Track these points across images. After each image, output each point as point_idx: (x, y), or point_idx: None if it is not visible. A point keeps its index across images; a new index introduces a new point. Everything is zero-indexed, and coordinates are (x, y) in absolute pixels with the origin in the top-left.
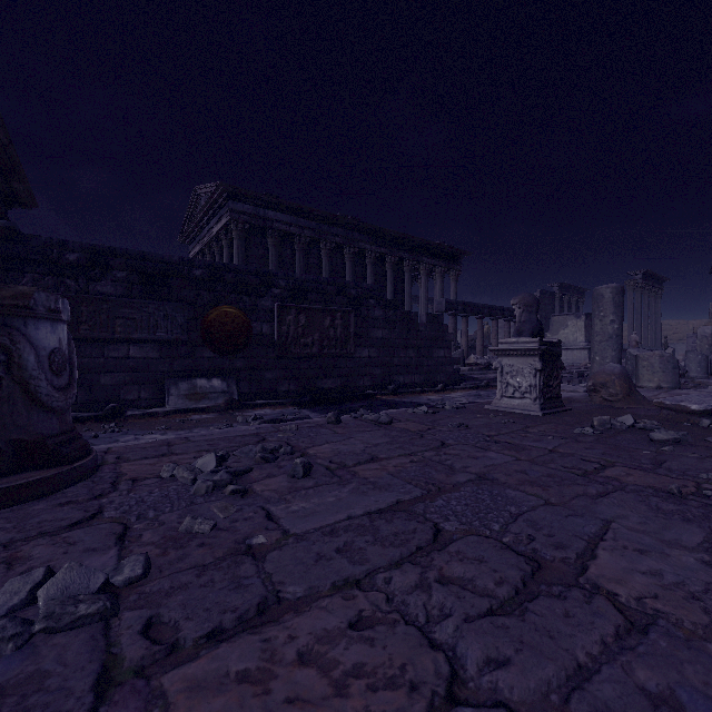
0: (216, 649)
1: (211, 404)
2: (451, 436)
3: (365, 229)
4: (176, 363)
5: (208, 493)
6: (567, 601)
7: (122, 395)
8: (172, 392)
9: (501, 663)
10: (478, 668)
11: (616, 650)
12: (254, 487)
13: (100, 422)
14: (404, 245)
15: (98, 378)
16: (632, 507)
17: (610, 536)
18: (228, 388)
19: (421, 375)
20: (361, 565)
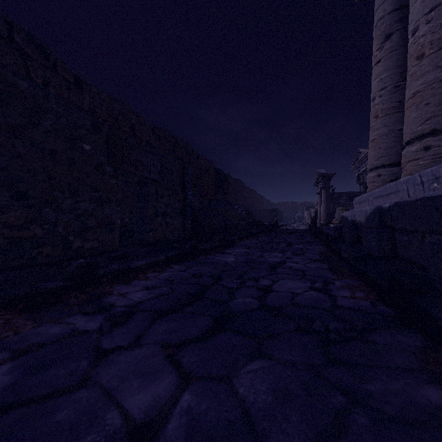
0: None
1: None
2: None
3: None
4: None
5: None
6: None
7: None
8: None
9: None
10: None
11: None
12: None
13: None
14: None
15: None
16: None
17: None
18: None
19: None
20: None
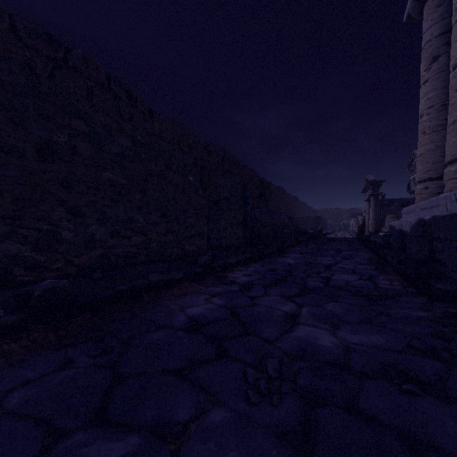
0: None
1: None
2: None
3: None
4: None
5: None
6: None
7: None
8: None
9: None
10: None
11: None
12: None
13: None
14: None
15: None
16: None
17: None
18: None
19: None
20: None
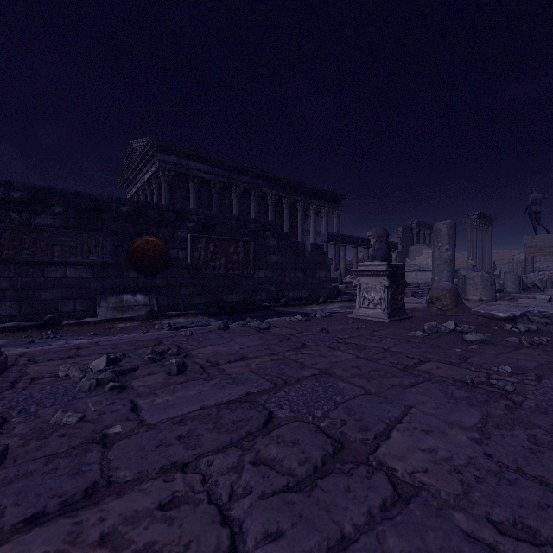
0: (28, 533)
1: (135, 314)
2: (312, 339)
3: (267, 177)
4: (106, 281)
5: (91, 389)
6: (353, 477)
7: (60, 308)
8: (103, 305)
9: (276, 536)
10: (255, 542)
11: (378, 520)
12: (133, 384)
13: (39, 330)
14: (297, 190)
15: (39, 294)
16: (432, 395)
17: (407, 419)
18: (149, 302)
19: (306, 291)
20: (192, 450)
